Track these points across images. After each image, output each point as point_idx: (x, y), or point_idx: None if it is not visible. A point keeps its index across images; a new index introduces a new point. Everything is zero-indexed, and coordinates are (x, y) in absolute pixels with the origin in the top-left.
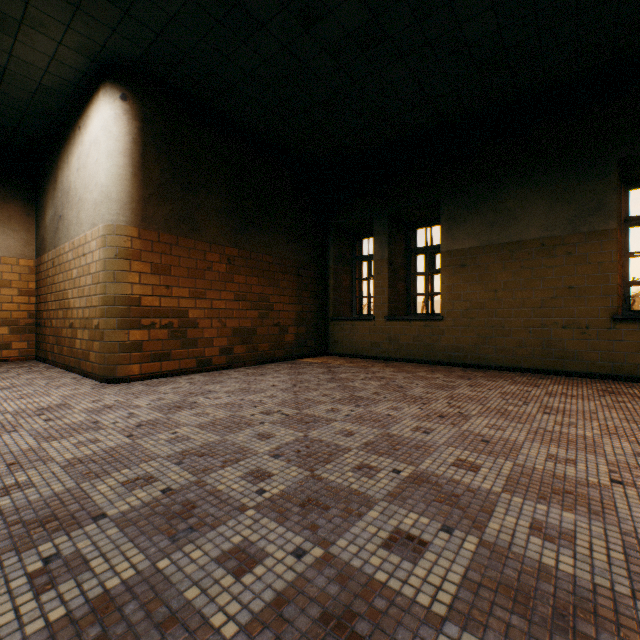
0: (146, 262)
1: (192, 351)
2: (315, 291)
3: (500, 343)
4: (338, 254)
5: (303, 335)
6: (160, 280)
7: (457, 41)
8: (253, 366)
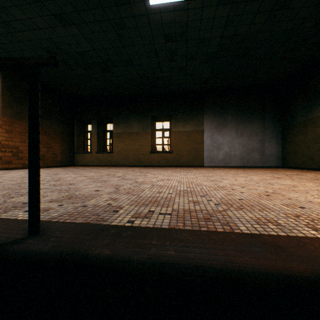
0: (3, 128)
1: (21, 161)
2: (69, 142)
3: (128, 159)
4: (79, 129)
5: (64, 158)
6: (9, 135)
7: (112, 82)
8: (45, 168)
